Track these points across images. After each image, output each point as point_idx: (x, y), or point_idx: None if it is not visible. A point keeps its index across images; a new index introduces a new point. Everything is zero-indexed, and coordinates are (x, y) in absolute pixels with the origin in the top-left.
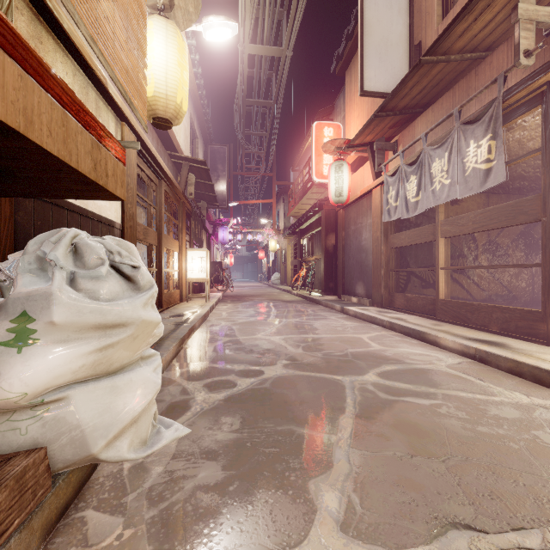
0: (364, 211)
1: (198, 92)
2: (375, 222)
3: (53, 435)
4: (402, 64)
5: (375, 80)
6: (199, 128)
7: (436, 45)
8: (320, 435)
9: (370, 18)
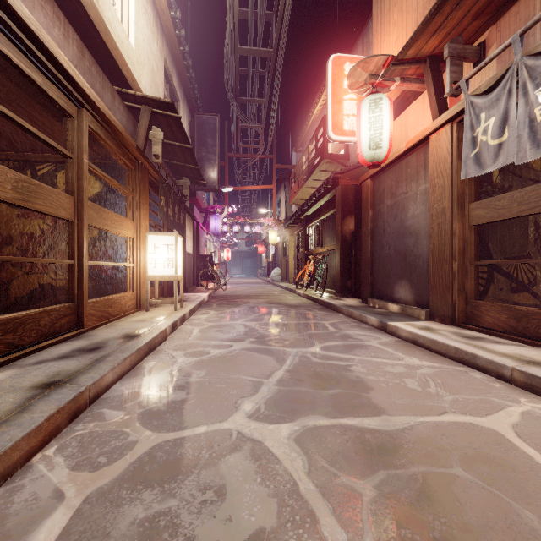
0: (412, 174)
1: (174, 30)
2: (436, 185)
3: None
4: None
5: None
6: (182, 89)
7: None
8: None
9: None
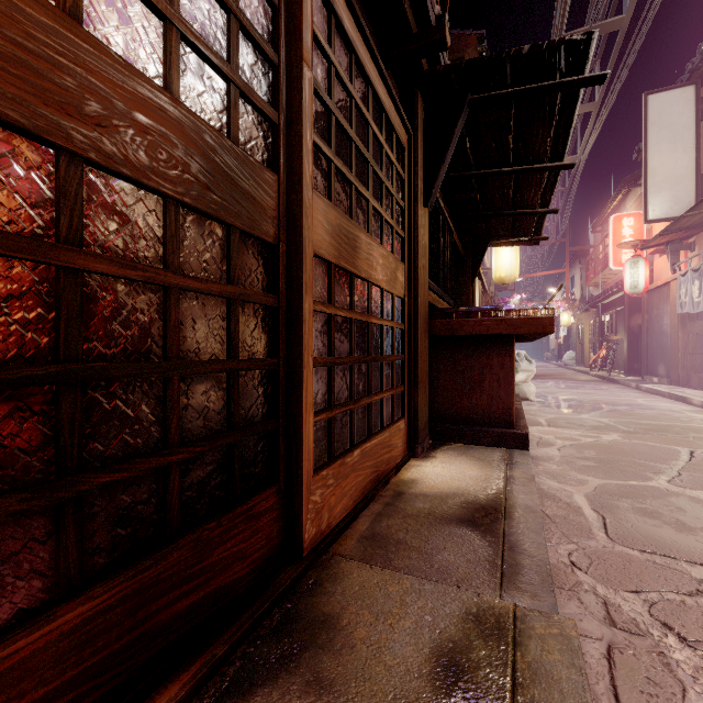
0: (665, 299)
1: None
2: (672, 310)
3: (520, 391)
4: (688, 191)
5: (659, 210)
6: None
7: (693, 209)
8: (587, 411)
9: (654, 164)
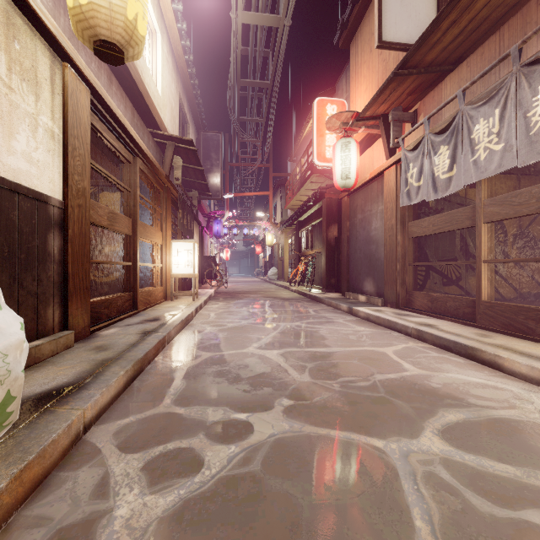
0: (374, 197)
1: (187, 69)
2: (388, 208)
3: None
4: (429, 9)
5: (396, 28)
6: (191, 112)
7: None
8: None
9: None
